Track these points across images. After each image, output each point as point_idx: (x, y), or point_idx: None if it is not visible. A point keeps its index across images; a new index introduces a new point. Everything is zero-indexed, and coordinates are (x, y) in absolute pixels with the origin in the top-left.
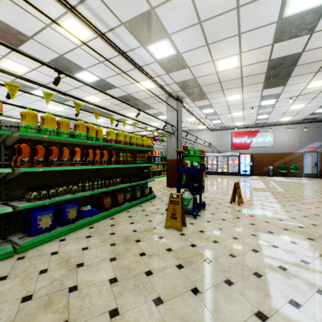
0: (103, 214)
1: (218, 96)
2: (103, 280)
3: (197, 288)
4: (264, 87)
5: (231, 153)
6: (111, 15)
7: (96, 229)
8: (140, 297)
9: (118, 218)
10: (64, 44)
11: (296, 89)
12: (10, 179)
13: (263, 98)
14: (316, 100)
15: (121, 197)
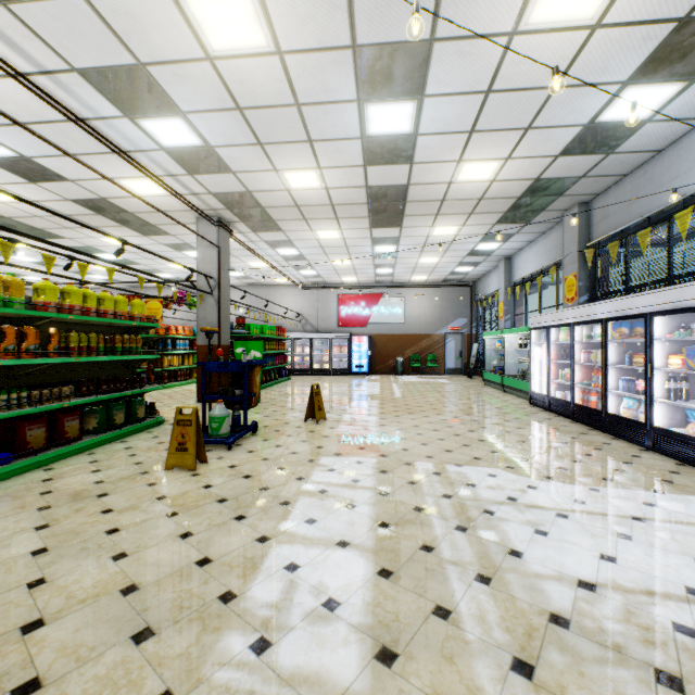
0: (24, 462)
1: (300, 229)
2: (18, 555)
3: (191, 531)
4: (372, 224)
5: (337, 334)
6: (47, 49)
7: (6, 490)
8: (90, 559)
9: (64, 466)
10: None
11: (419, 235)
12: None
13: (376, 242)
14: (451, 254)
15: (74, 425)
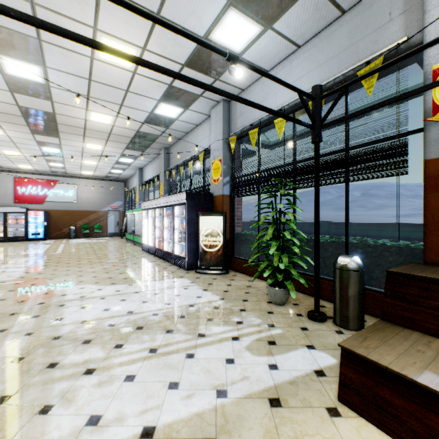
0: None
1: None
2: None
3: None
4: (33, 131)
5: (13, 209)
6: None
7: None
8: None
9: None
10: None
11: (76, 146)
12: None
13: (42, 144)
14: (105, 161)
15: None
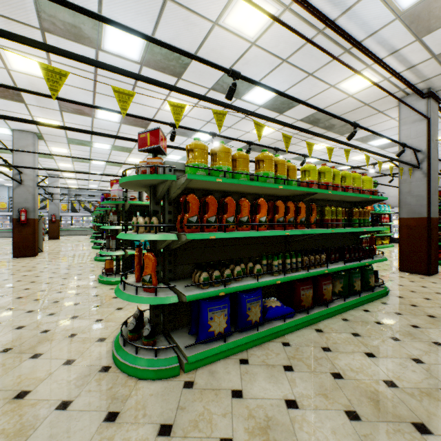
0: (301, 319)
1: None
2: None
3: None
4: None
5: None
6: None
7: (297, 350)
8: None
9: (330, 331)
10: (233, 48)
11: None
12: (174, 249)
13: None
14: None
15: (328, 289)
